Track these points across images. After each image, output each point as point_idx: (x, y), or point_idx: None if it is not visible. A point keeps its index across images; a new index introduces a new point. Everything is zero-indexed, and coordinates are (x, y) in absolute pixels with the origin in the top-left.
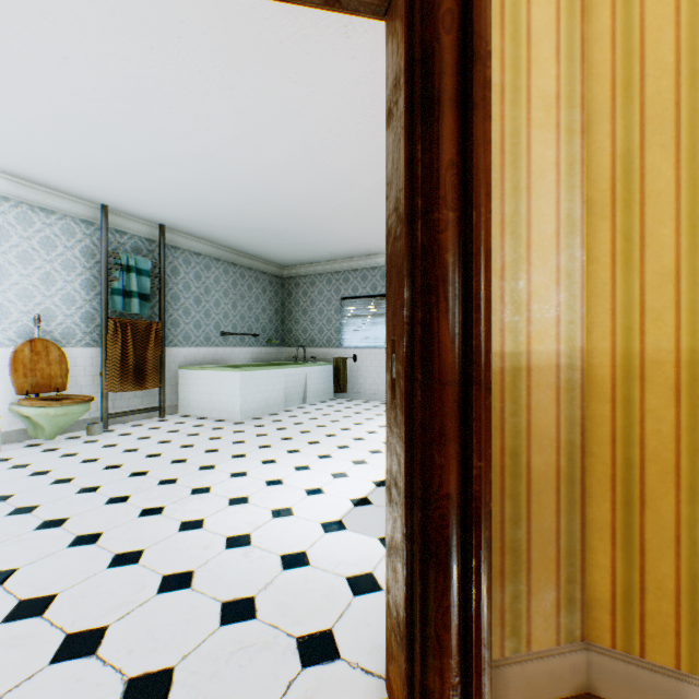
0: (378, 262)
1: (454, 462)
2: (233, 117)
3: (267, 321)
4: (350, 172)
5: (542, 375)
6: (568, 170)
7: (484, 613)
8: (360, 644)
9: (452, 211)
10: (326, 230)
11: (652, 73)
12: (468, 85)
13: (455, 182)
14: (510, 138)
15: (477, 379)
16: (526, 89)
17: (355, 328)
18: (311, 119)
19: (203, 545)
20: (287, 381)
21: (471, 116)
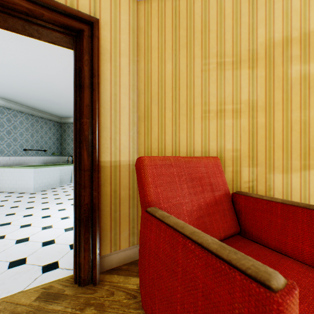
0: None
1: (89, 194)
2: (25, 52)
3: (52, 144)
4: None
5: (124, 167)
6: (133, 107)
7: (97, 236)
8: (68, 262)
9: (88, 119)
10: None
11: (153, 84)
12: (93, 83)
13: (90, 111)
14: (114, 96)
15: (95, 169)
16: (119, 82)
17: None
18: (65, 60)
19: (3, 244)
20: (62, 172)
21: (93, 92)
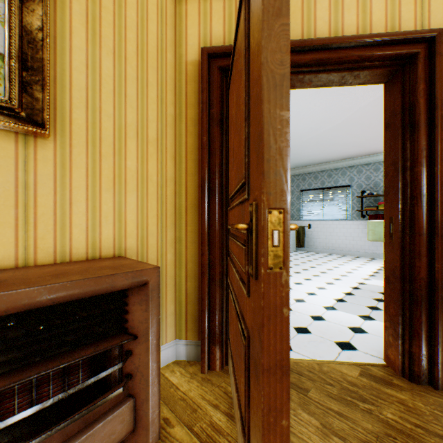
0: (325, 167)
1: (424, 265)
2: None
3: None
4: (320, 122)
5: None
6: None
7: (439, 324)
8: (365, 348)
9: (423, 167)
10: (295, 152)
11: None
12: (431, 117)
13: (425, 156)
14: None
15: (436, 233)
16: None
17: (309, 208)
18: (305, 101)
19: None
20: None
21: (433, 130)
